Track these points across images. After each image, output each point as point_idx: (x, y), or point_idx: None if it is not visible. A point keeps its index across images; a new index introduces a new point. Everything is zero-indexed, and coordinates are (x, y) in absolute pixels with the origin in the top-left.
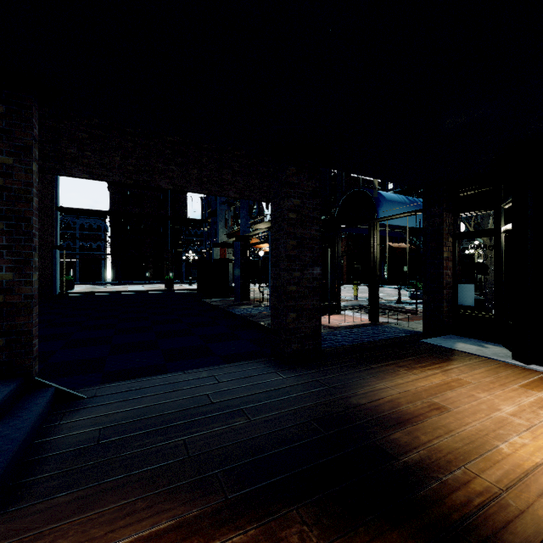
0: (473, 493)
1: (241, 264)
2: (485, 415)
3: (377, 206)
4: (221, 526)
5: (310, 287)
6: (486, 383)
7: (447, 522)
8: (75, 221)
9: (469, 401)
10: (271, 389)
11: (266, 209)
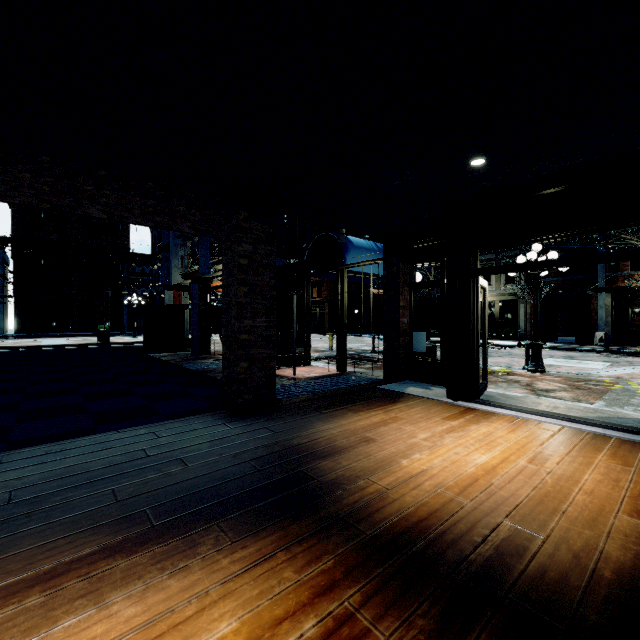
0: (366, 494)
1: (199, 311)
2: (403, 442)
3: (344, 252)
4: (144, 544)
5: (263, 335)
6: (416, 418)
7: (338, 513)
8: None
9: (395, 433)
10: (216, 439)
11: None
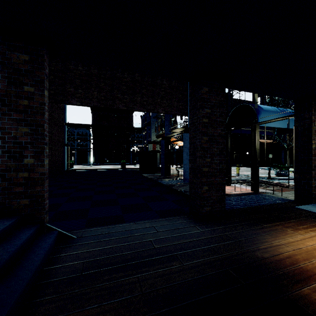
0: None
1: (165, 153)
2: None
3: (257, 114)
4: None
5: (217, 168)
6: None
7: None
8: (74, 131)
9: None
10: (194, 240)
11: (181, 119)
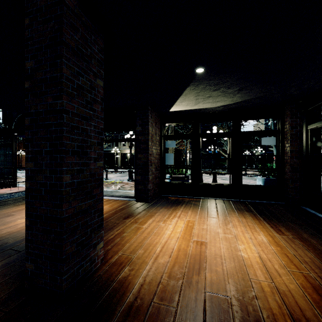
0: None
1: None
2: None
3: None
4: None
5: None
6: None
7: None
8: None
9: None
10: None
11: None
